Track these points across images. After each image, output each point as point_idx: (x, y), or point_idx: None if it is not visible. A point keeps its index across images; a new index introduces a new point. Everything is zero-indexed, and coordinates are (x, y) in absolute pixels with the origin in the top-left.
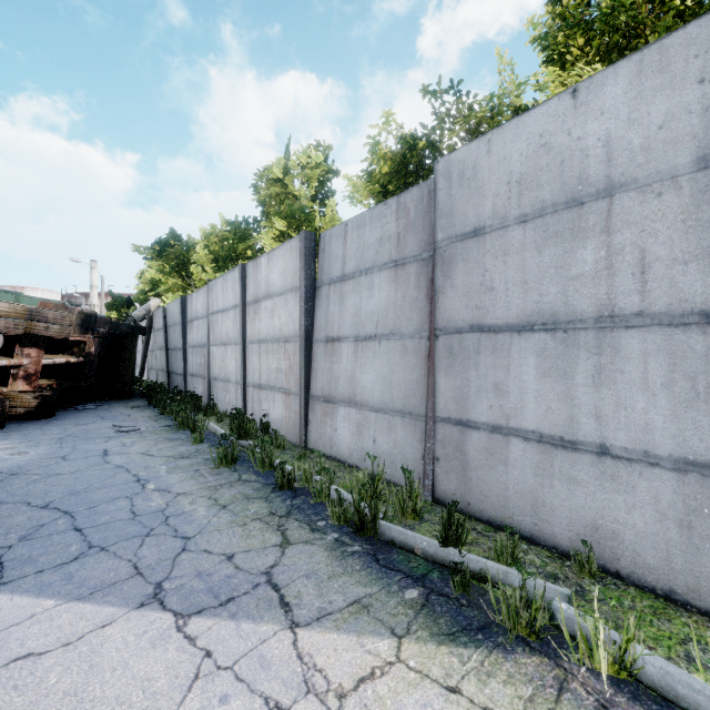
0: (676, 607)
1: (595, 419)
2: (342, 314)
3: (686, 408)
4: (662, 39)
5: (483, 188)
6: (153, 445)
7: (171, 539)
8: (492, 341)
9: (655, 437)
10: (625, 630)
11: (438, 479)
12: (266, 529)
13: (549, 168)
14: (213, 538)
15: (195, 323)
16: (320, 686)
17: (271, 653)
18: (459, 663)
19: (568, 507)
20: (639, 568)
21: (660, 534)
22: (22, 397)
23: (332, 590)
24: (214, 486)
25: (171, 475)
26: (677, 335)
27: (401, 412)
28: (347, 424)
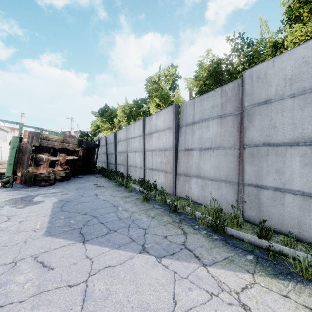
0: None
1: None
2: (193, 138)
3: None
4: None
5: (270, 82)
6: (112, 192)
7: (139, 229)
8: (275, 150)
9: None
10: None
11: (245, 211)
12: (175, 227)
13: (308, 72)
14: (155, 229)
15: (120, 143)
16: (226, 288)
17: (200, 274)
18: (284, 286)
19: None
20: None
21: None
22: (60, 172)
23: (214, 253)
24: (145, 209)
25: (125, 204)
26: None
27: (224, 181)
28: (196, 185)
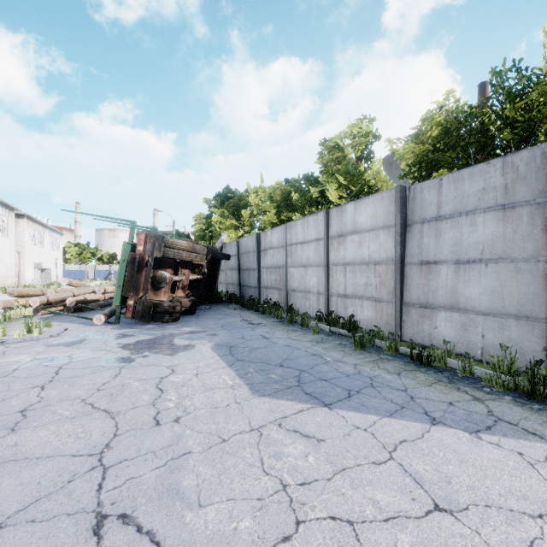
0: None
1: None
2: (438, 244)
3: None
4: None
5: None
6: (287, 333)
7: (393, 390)
8: None
9: None
10: None
11: None
12: (451, 390)
13: None
14: (421, 392)
15: (270, 251)
16: None
17: None
18: None
19: None
20: None
21: None
22: (183, 300)
23: None
24: (371, 361)
25: (330, 352)
26: None
27: (515, 315)
28: (449, 324)
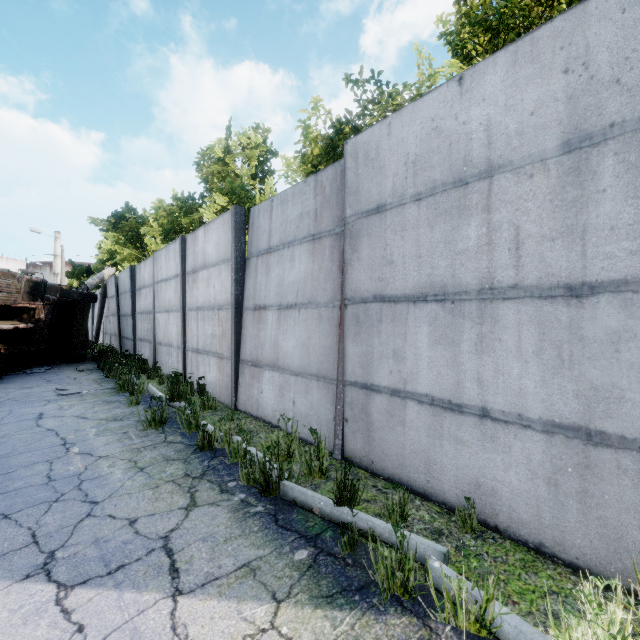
0: (544, 559)
1: (477, 384)
2: (268, 284)
3: (553, 375)
4: (534, 31)
5: (384, 167)
6: (90, 408)
7: (78, 504)
8: (391, 310)
9: (527, 401)
10: (485, 590)
11: (347, 439)
12: (177, 491)
13: (440, 150)
14: (121, 502)
15: (143, 291)
16: None
17: (145, 625)
18: (331, 628)
19: (455, 466)
20: (514, 523)
21: (532, 491)
22: None
23: (224, 554)
24: (138, 448)
25: (98, 438)
26: (545, 307)
27: (316, 375)
28: (271, 387)
